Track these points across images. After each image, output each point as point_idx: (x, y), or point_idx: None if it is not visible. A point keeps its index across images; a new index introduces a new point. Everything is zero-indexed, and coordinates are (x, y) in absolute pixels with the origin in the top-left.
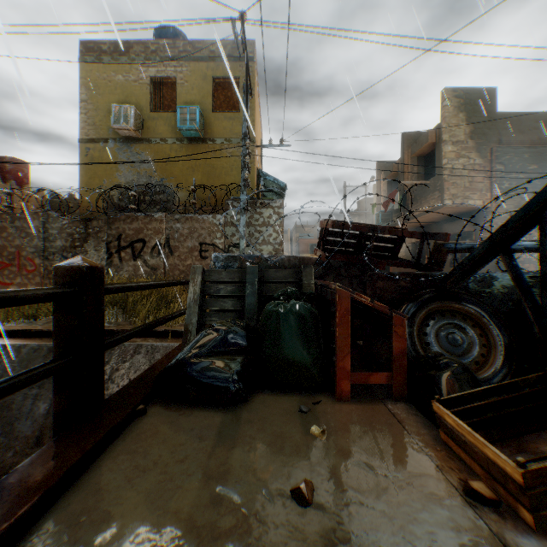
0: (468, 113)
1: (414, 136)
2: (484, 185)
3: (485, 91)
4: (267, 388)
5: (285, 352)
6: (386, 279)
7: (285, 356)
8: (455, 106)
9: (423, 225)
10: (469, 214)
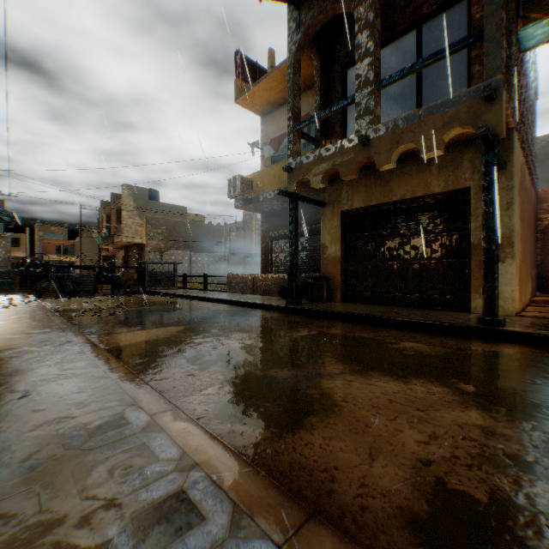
0: (135, 198)
1: (118, 196)
2: (143, 233)
3: (143, 189)
4: (2, 295)
5: (6, 288)
6: (39, 275)
7: (6, 288)
8: (129, 193)
9: (127, 246)
10: (141, 245)
